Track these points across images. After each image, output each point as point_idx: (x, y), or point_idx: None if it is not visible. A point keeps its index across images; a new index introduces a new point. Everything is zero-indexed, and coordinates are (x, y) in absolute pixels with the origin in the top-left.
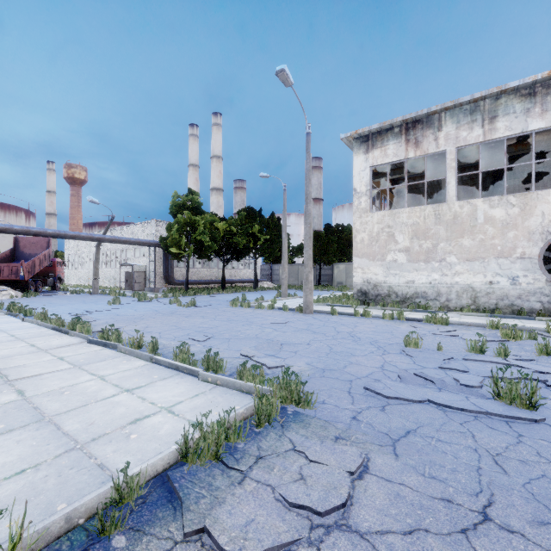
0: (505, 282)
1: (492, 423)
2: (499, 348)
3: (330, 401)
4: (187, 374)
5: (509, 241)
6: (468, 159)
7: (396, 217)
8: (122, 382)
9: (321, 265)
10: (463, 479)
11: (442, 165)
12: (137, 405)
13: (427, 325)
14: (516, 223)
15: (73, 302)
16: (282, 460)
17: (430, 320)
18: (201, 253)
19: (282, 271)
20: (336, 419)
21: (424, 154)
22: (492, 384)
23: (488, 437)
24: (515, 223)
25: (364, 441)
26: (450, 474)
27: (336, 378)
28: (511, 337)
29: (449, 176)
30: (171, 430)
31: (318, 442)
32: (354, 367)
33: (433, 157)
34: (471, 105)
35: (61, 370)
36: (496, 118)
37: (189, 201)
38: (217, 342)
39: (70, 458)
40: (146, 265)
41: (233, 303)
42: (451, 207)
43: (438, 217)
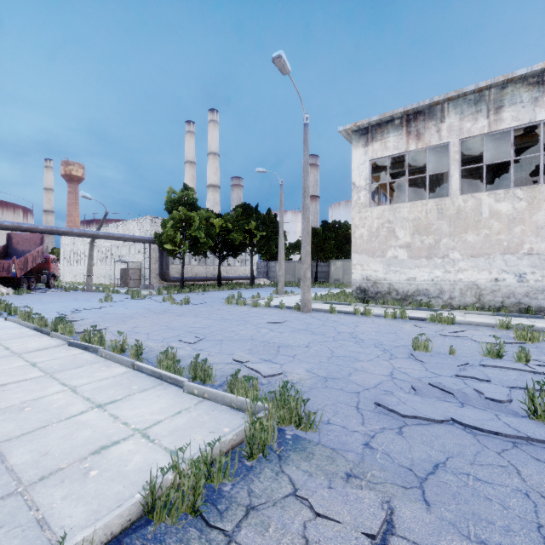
0: (512, 279)
1: (536, 452)
2: (519, 352)
3: (336, 421)
4: (171, 383)
5: (515, 236)
6: (471, 152)
7: (397, 212)
8: (95, 395)
9: (318, 262)
10: (523, 544)
11: (444, 159)
12: (106, 427)
13: (432, 324)
14: (523, 217)
15: (64, 300)
16: (280, 511)
17: (434, 319)
18: (196, 250)
19: (279, 268)
20: (345, 447)
21: (426, 146)
22: (520, 397)
23: (538, 474)
24: (522, 217)
25: (383, 480)
26: (504, 537)
27: (340, 389)
28: (527, 339)
29: (453, 169)
30: (142, 464)
31: (324, 481)
32: (360, 374)
33: (433, 152)
34: (475, 95)
35: (29, 379)
36: (502, 108)
37: (185, 196)
38: (208, 344)
39: (3, 509)
40: (141, 262)
41: (228, 301)
42: (454, 201)
43: (441, 212)
